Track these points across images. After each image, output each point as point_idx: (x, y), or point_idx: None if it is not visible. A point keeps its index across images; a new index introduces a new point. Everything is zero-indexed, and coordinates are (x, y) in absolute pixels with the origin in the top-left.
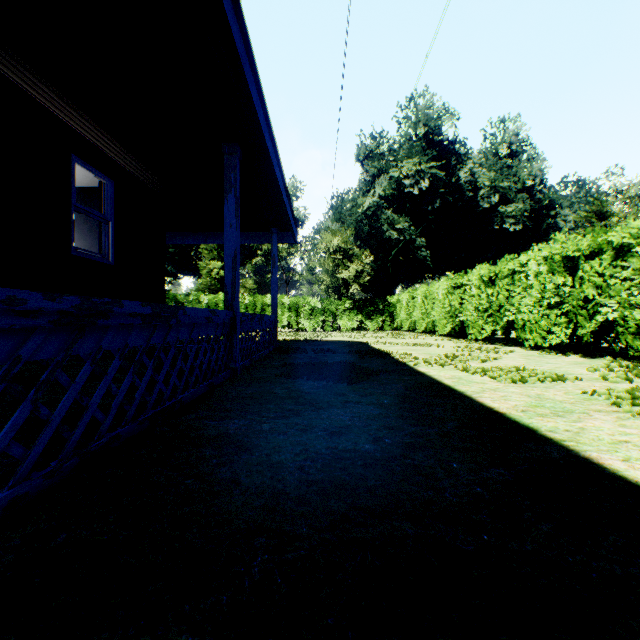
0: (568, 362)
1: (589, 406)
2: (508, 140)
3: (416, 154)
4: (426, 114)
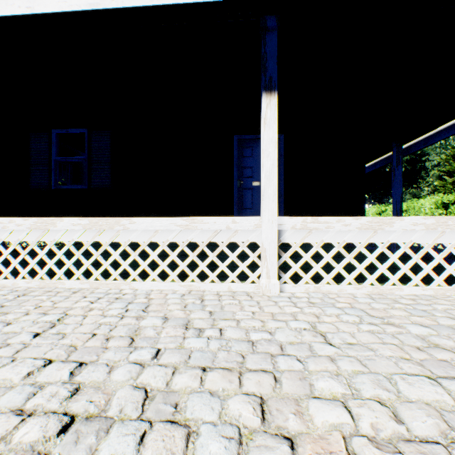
0: None
1: None
2: None
3: None
4: None
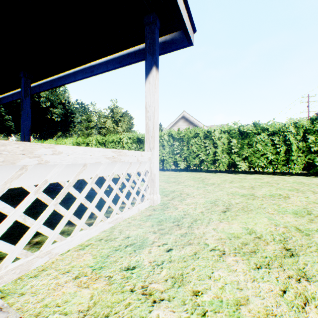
0: None
1: None
2: None
3: None
4: None
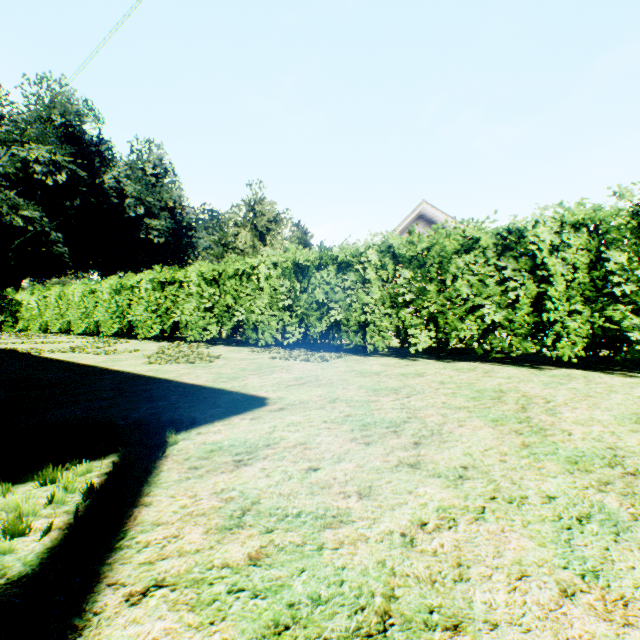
0: (156, 345)
1: (134, 358)
2: (154, 162)
3: (52, 143)
4: (65, 105)
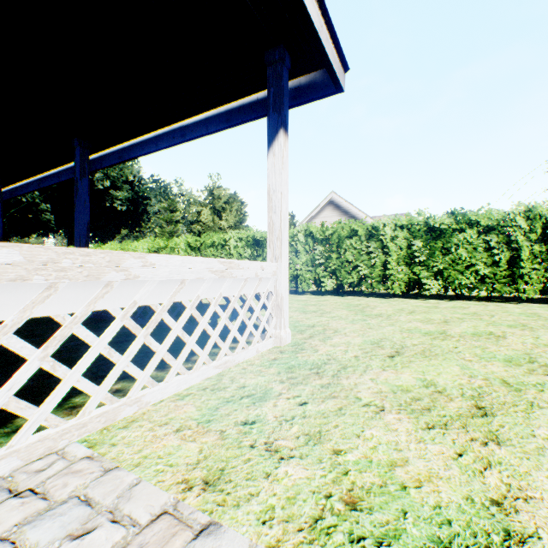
0: None
1: None
2: None
3: None
4: None
